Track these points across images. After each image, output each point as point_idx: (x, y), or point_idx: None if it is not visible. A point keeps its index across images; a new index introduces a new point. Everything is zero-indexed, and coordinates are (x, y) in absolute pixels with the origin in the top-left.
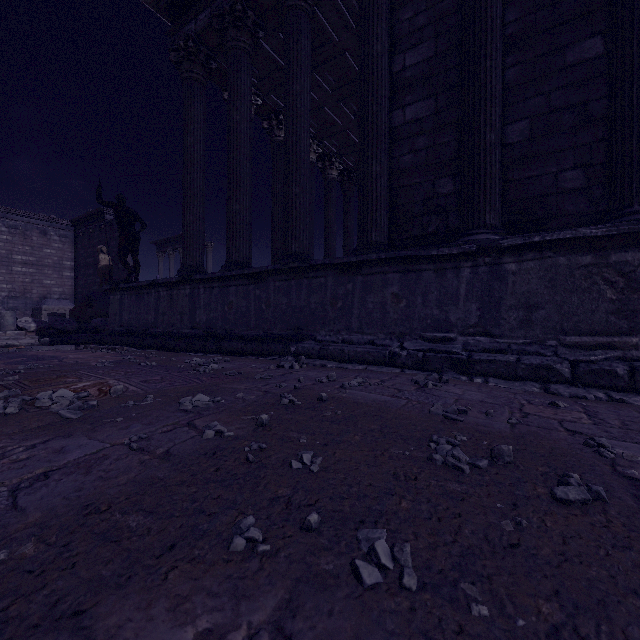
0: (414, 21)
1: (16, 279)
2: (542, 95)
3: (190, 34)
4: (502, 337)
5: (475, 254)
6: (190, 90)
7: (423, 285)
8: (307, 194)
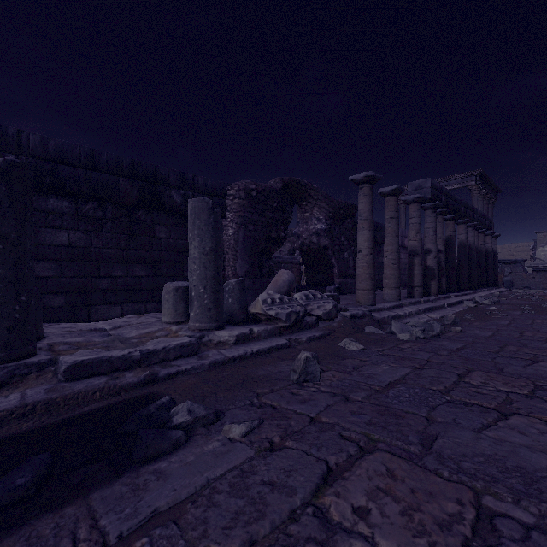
0: None
1: None
2: None
3: None
4: None
5: None
6: None
7: None
8: None
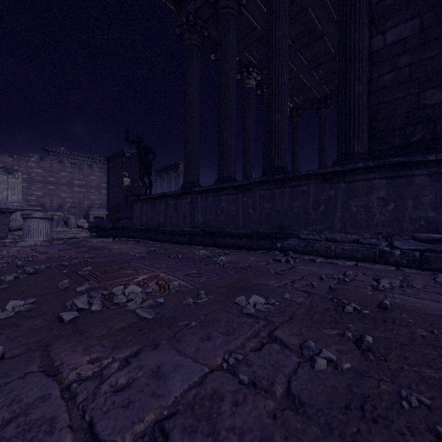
0: None
1: (75, 195)
2: None
3: (190, 11)
4: None
5: None
6: (190, 53)
7: (414, 189)
8: (286, 119)
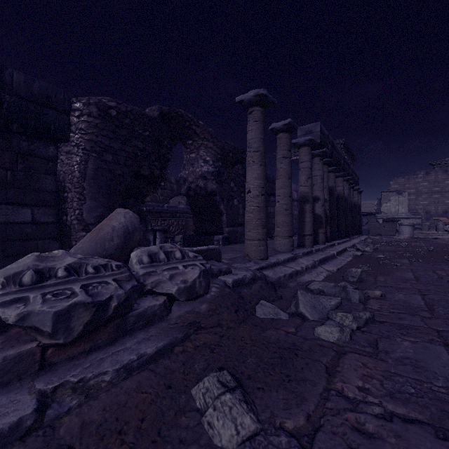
0: None
1: None
2: None
3: None
4: None
5: None
6: None
7: None
8: None
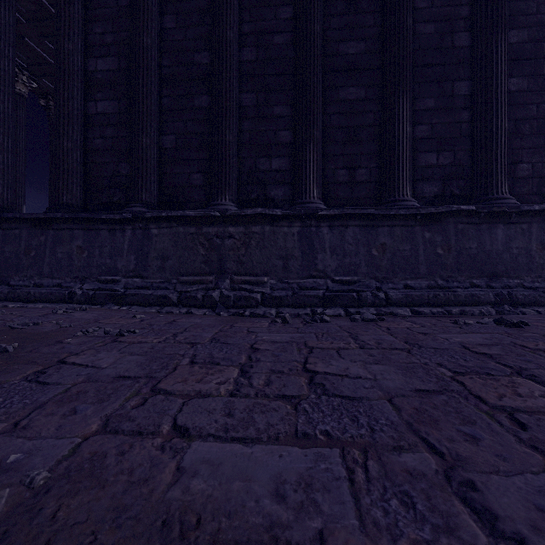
0: (104, 37)
1: None
2: (182, 121)
3: None
4: (149, 278)
5: (133, 220)
6: None
7: (100, 240)
8: (9, 152)
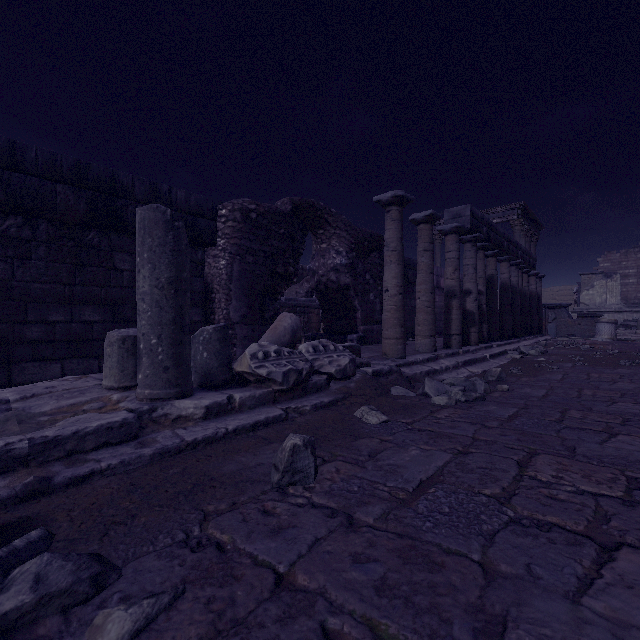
0: None
1: None
2: None
3: None
4: None
5: None
6: None
7: None
8: None
